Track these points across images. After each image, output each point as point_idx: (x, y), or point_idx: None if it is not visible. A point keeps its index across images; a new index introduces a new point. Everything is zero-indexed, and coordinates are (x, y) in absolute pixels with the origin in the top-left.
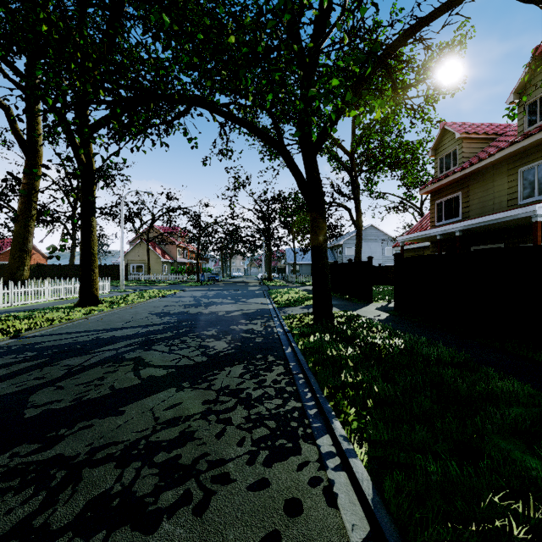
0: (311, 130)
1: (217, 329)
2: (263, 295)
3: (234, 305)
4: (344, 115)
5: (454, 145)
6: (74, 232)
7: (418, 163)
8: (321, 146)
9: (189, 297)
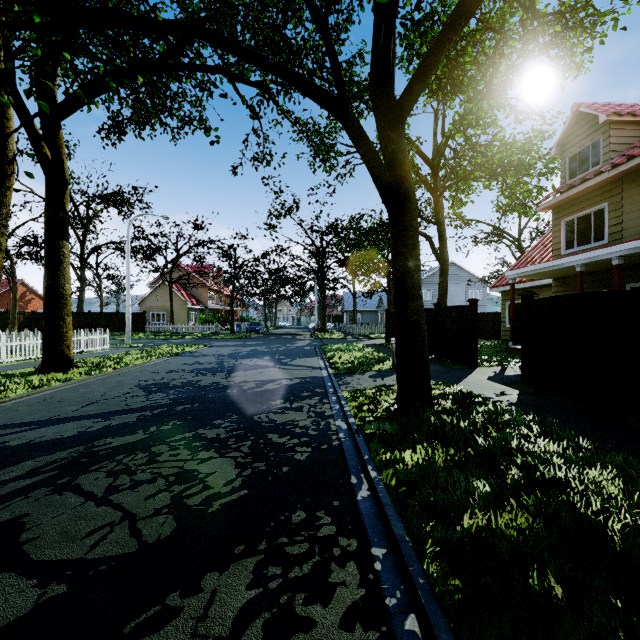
0: (393, 83)
1: (230, 421)
2: (315, 354)
3: (271, 370)
4: (431, 94)
5: (594, 134)
6: (82, 272)
7: (534, 167)
8: (411, 107)
9: (211, 356)
